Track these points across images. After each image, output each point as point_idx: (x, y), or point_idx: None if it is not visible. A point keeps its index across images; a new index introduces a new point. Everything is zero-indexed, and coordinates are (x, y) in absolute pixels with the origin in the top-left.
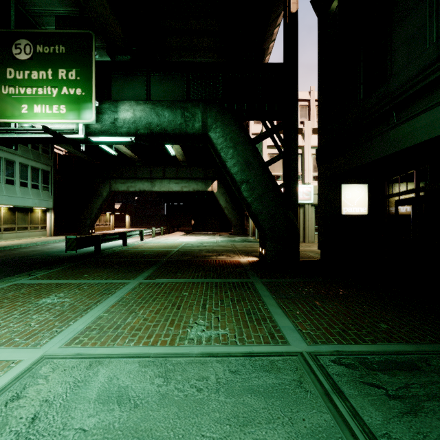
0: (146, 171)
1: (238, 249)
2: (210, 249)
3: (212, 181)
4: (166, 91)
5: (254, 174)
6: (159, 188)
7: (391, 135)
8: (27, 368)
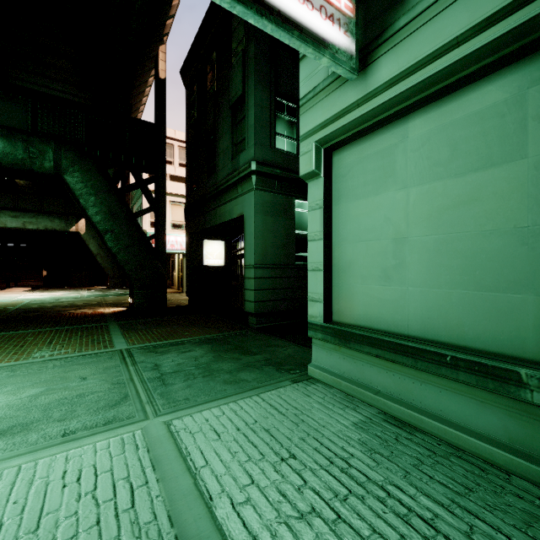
0: None
1: (108, 302)
2: (69, 304)
3: (78, 219)
4: None
5: (119, 225)
6: None
7: (218, 211)
8: None
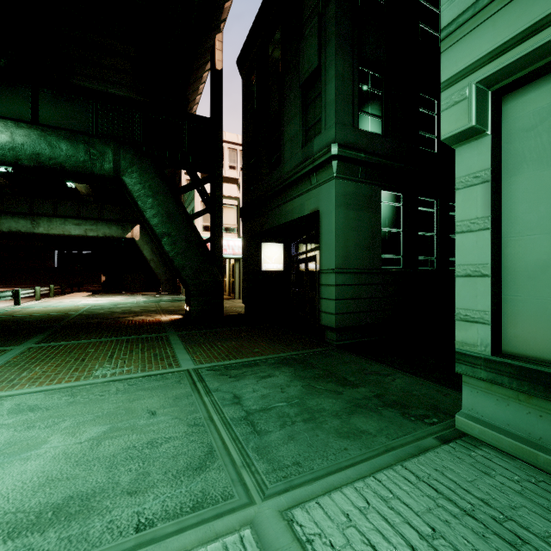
0: (21, 203)
1: (163, 308)
2: (127, 310)
3: (133, 226)
4: (62, 115)
5: (176, 228)
6: (46, 230)
7: (283, 208)
8: None
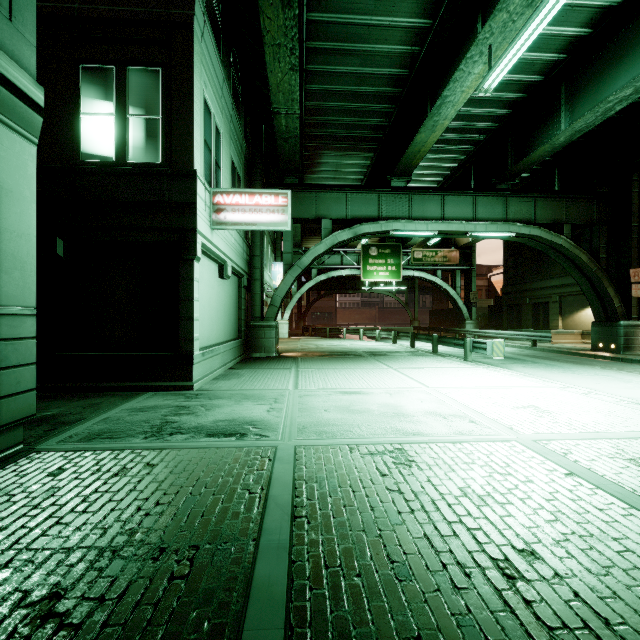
0: None
1: None
2: None
3: None
4: None
5: None
6: None
7: None
8: (503, 430)
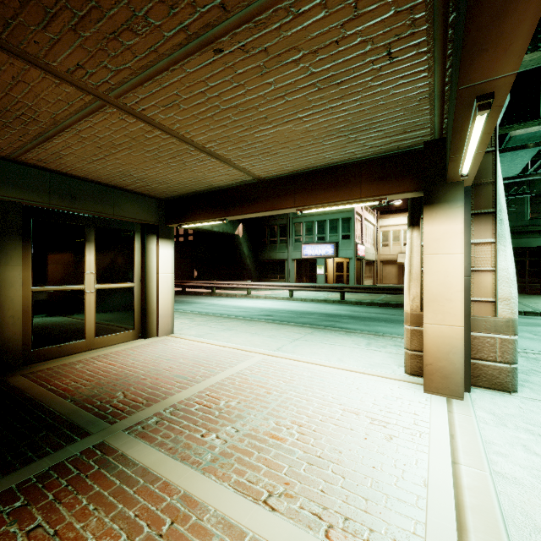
0: None
1: None
2: None
3: (239, 223)
4: None
5: None
6: None
7: None
8: None
